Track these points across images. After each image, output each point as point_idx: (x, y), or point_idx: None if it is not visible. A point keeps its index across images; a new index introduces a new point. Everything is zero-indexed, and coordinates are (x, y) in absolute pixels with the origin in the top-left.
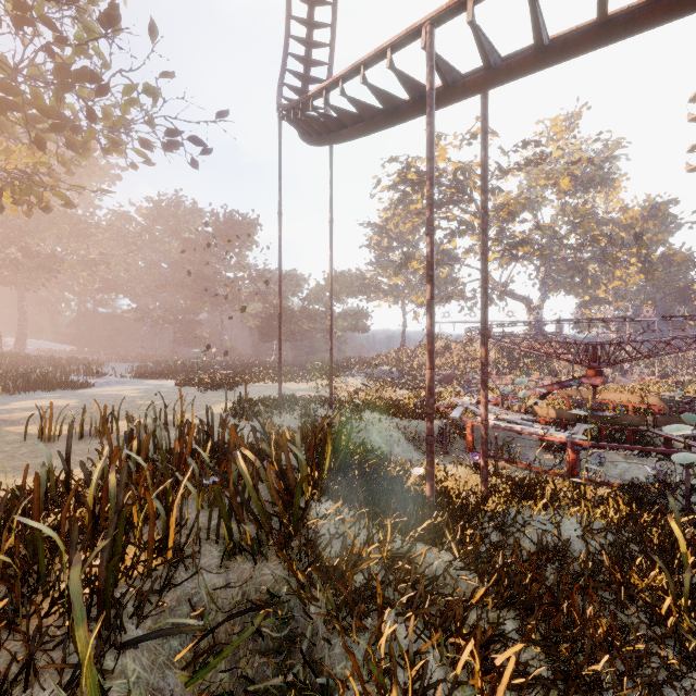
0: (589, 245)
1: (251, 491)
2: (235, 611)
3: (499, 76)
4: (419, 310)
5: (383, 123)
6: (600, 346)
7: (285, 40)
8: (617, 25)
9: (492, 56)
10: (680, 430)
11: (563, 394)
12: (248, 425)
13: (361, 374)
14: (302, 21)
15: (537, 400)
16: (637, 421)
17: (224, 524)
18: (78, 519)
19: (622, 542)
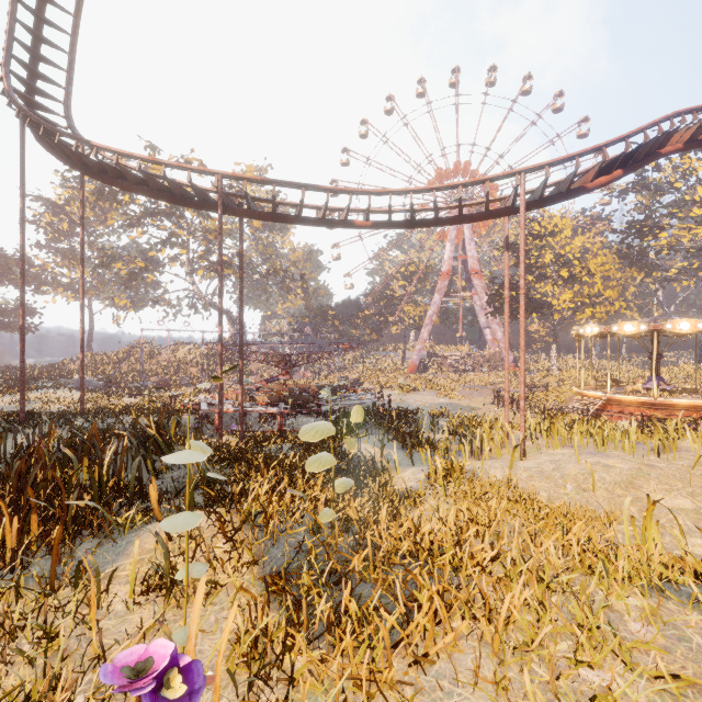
0: (274, 275)
1: (162, 443)
2: (177, 490)
3: (255, 216)
4: (119, 313)
5: (171, 200)
6: (289, 356)
7: (10, 23)
8: (305, 221)
9: (251, 204)
10: (325, 395)
11: (266, 387)
12: (9, 441)
13: (70, 385)
14: (32, 10)
15: (256, 392)
16: (307, 398)
17: (150, 462)
18: (49, 481)
19: (307, 445)
